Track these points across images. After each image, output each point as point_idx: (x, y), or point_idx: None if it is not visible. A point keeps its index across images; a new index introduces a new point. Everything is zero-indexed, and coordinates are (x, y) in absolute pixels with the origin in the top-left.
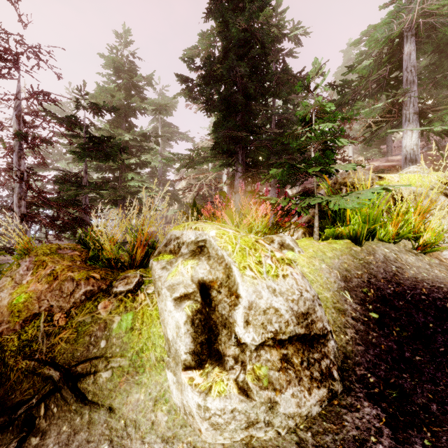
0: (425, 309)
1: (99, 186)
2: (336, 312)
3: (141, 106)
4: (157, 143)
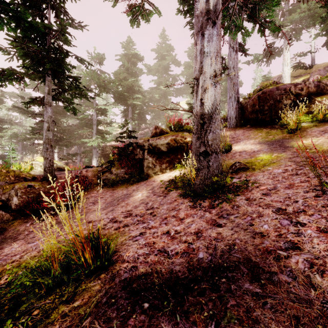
0: None
1: None
2: None
3: None
4: (11, 124)
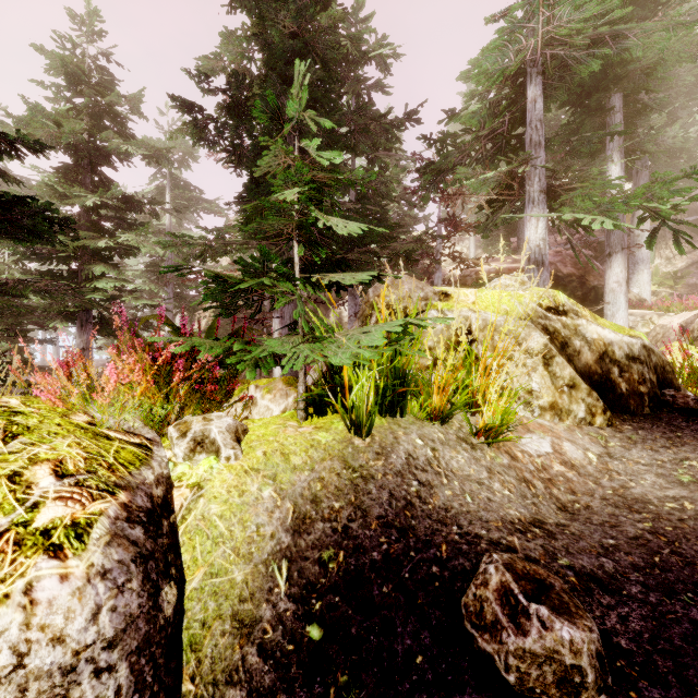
0: (427, 605)
1: (4, 289)
2: (232, 631)
3: (121, 147)
4: (155, 215)
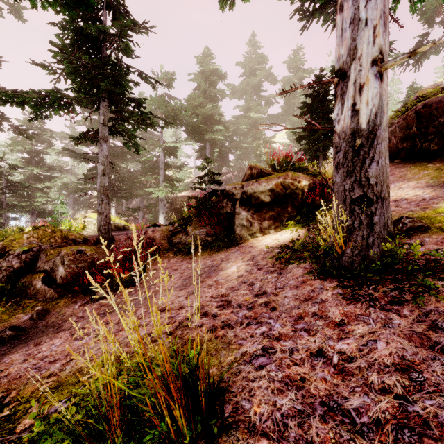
0: None
1: (13, 207)
2: None
3: (47, 150)
4: (61, 171)
